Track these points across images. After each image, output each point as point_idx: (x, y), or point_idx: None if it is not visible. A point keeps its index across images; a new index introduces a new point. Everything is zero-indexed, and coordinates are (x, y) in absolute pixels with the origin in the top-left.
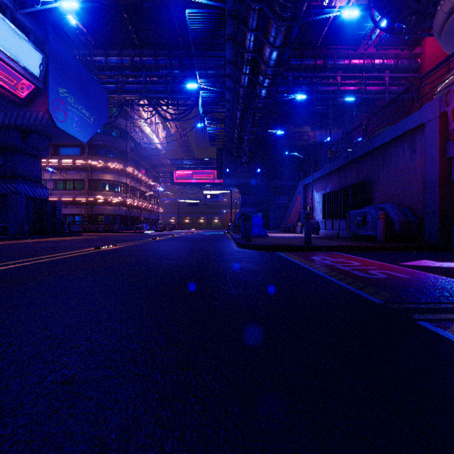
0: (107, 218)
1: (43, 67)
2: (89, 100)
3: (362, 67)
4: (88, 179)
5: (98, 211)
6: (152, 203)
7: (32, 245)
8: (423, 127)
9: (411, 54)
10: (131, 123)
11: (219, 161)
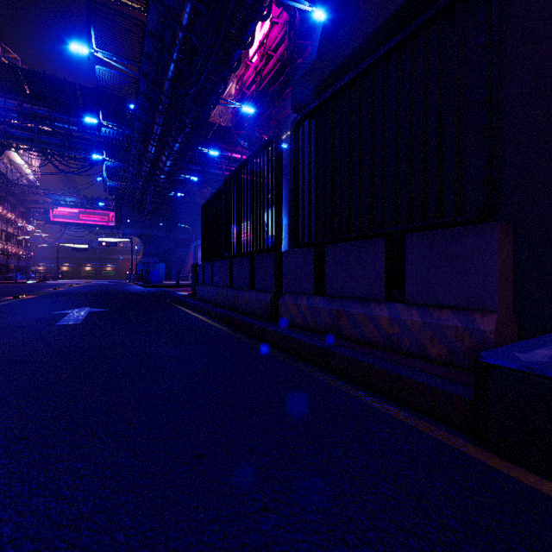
0: None
1: None
2: None
3: (240, 161)
4: None
5: None
6: (20, 246)
7: None
8: None
9: None
10: None
11: (119, 210)
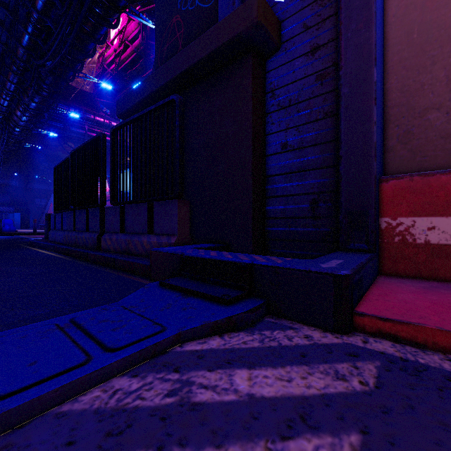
0: None
1: None
2: None
3: (103, 124)
4: None
5: None
6: None
7: None
8: None
9: None
10: None
11: None
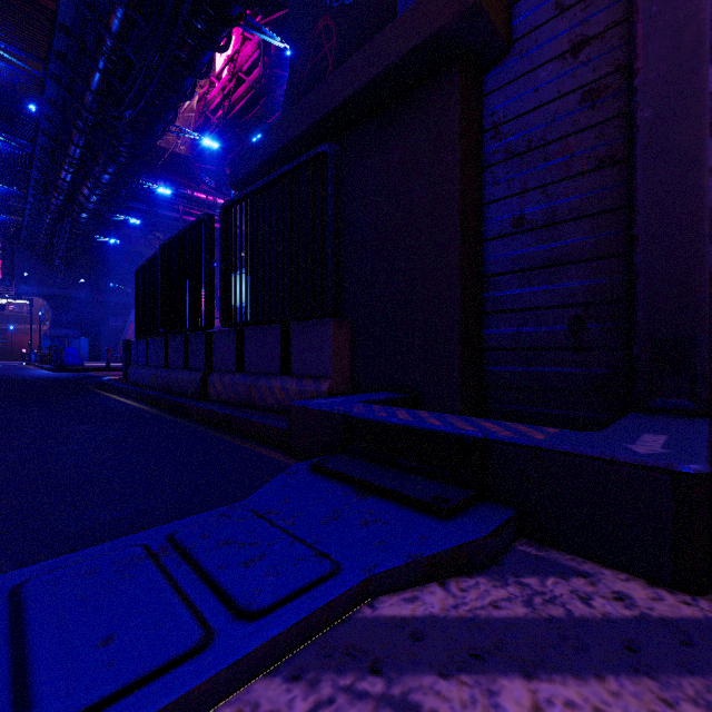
0: None
1: None
2: None
3: (205, 203)
4: None
5: None
6: None
7: None
8: None
9: None
10: None
11: (8, 256)
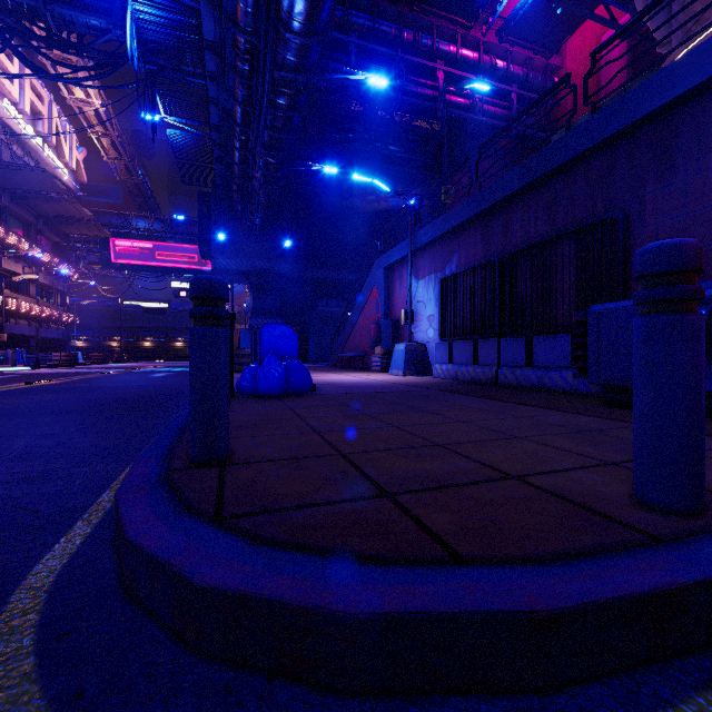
0: None
1: None
2: None
3: (476, 66)
4: None
5: None
6: (45, 302)
7: None
8: None
9: (547, 66)
10: None
11: (204, 219)
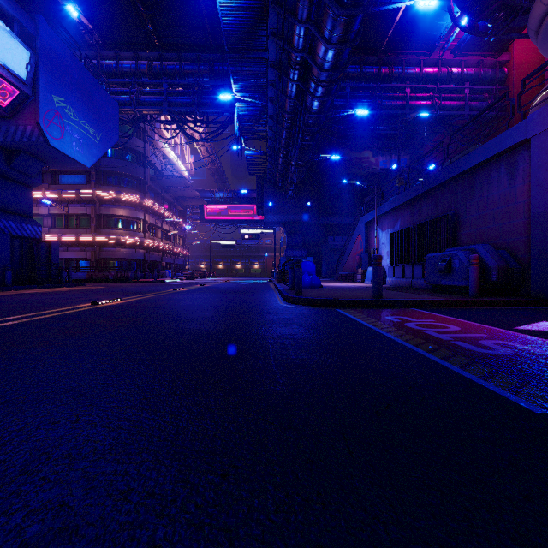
0: (120, 263)
1: (31, 67)
2: (94, 113)
3: (436, 77)
4: (95, 215)
5: (108, 255)
6: (177, 244)
7: (10, 298)
8: (527, 144)
9: (496, 62)
10: (150, 144)
11: (260, 193)
